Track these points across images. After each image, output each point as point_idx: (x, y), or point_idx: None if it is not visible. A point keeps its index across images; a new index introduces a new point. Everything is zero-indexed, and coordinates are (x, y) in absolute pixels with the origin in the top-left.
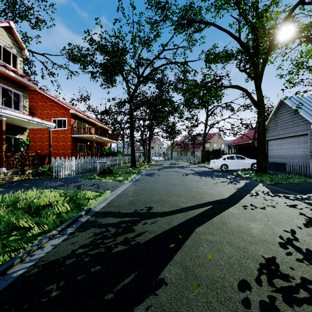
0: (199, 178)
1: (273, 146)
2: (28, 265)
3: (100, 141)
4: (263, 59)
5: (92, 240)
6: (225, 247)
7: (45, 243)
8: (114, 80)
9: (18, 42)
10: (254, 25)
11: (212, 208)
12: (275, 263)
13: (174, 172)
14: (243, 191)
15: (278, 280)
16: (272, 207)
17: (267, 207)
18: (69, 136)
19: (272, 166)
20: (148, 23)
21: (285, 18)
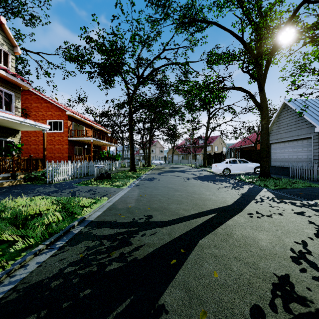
0: (201, 182)
1: (276, 150)
2: (5, 289)
3: (98, 144)
4: (267, 60)
5: (84, 255)
6: (232, 263)
7: (29, 260)
8: (113, 80)
9: (10, 39)
10: (258, 24)
11: (216, 216)
12: (289, 282)
13: (175, 176)
14: (248, 197)
15: (295, 304)
16: (279, 215)
17: (274, 215)
18: (66, 139)
19: (275, 170)
20: (148, 22)
21: (290, 17)
